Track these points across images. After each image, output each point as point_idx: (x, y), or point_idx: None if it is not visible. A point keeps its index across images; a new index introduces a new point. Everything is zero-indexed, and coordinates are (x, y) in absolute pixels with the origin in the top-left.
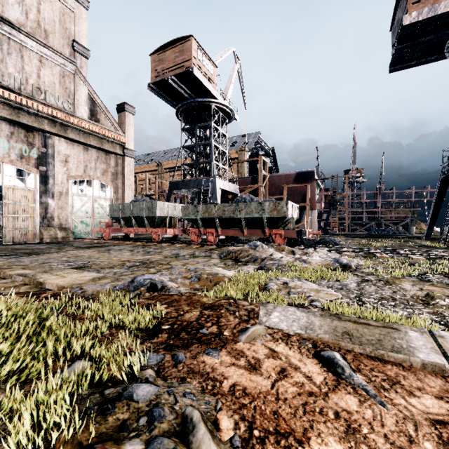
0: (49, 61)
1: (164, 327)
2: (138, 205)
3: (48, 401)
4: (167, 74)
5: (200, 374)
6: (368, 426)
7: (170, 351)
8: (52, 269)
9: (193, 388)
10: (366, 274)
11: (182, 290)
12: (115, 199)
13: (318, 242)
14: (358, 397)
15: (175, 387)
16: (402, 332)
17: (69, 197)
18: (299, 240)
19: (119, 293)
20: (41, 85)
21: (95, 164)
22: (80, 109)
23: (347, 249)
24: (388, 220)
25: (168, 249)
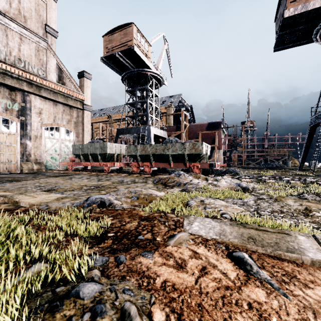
0: (27, 39)
1: (109, 234)
2: (93, 145)
3: (0, 302)
4: (115, 51)
5: (138, 272)
6: (276, 315)
7: (114, 253)
8: (27, 192)
9: (132, 285)
10: (260, 194)
11: (124, 206)
12: (77, 141)
13: (224, 172)
14: (265, 290)
15: (116, 284)
16: (293, 236)
17: (42, 139)
18: (210, 171)
19: (76, 209)
20: (21, 56)
21: (62, 115)
22: (50, 74)
23: (245, 177)
24: (272, 157)
25: (115, 177)
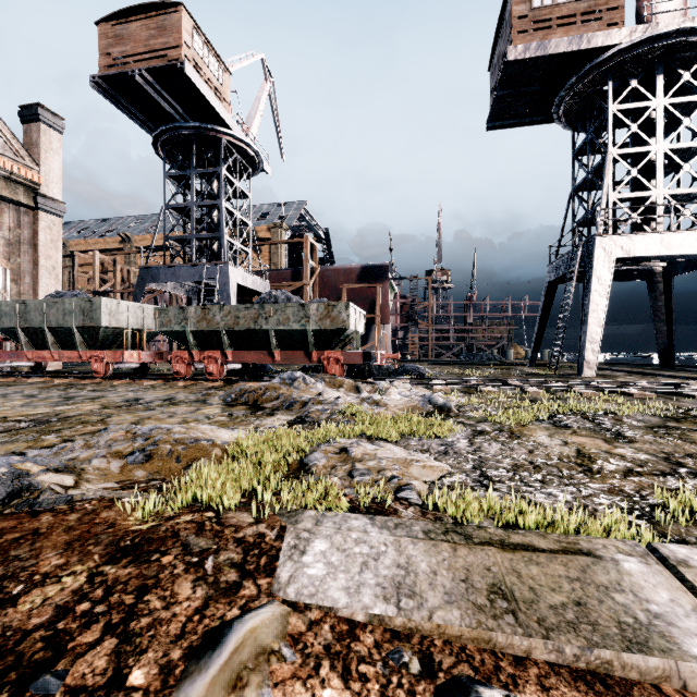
0: None
1: None
2: (60, 304)
3: None
4: (132, 65)
5: None
6: None
7: None
8: None
9: None
10: (476, 421)
11: (78, 496)
12: (15, 294)
13: (394, 372)
14: None
15: None
16: (607, 562)
17: None
18: (366, 370)
19: None
20: None
21: None
22: None
23: (438, 381)
24: (481, 342)
25: (121, 390)
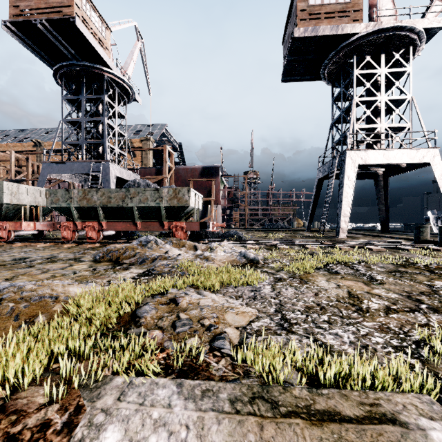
0: None
1: None
2: None
3: None
4: (35, 16)
5: None
6: None
7: None
8: None
9: None
10: (276, 270)
11: None
12: None
13: (222, 235)
14: None
15: None
16: (415, 432)
17: None
18: (203, 234)
19: None
20: None
21: None
22: None
23: (250, 242)
24: (277, 216)
25: (15, 251)
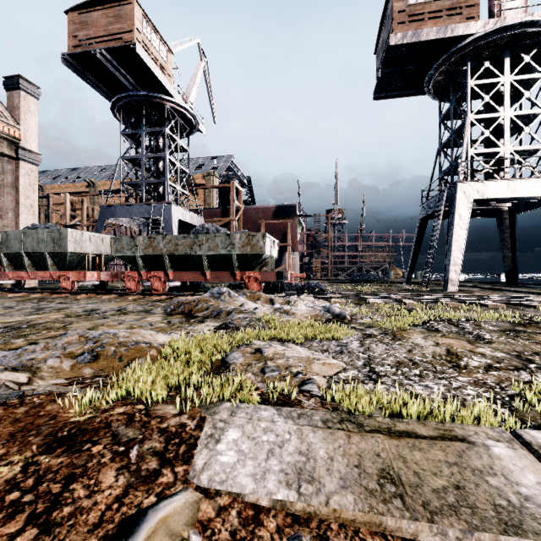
0: None
1: None
2: (35, 234)
3: None
4: (94, 46)
5: None
6: None
7: None
8: None
9: None
10: (366, 326)
11: (29, 391)
12: None
13: (301, 288)
14: None
15: None
16: (480, 447)
17: None
18: (279, 287)
19: None
20: None
21: None
22: None
23: (335, 295)
24: (368, 265)
25: (83, 303)
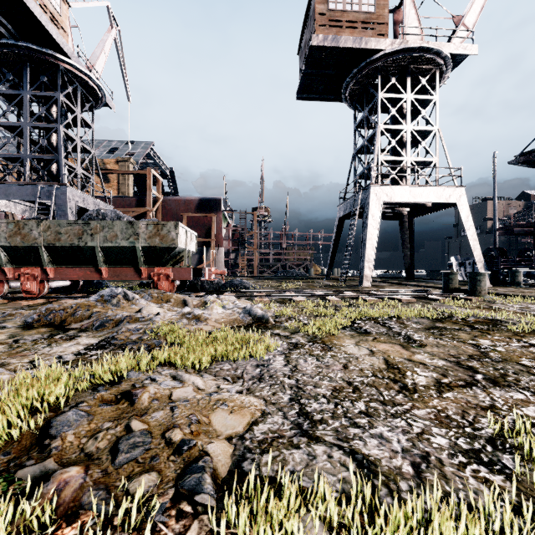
0: None
1: None
2: None
3: None
4: None
5: None
6: None
7: None
8: None
9: None
10: (291, 332)
11: None
12: None
13: (224, 286)
14: None
15: None
16: None
17: None
18: (199, 285)
19: None
20: None
21: None
22: None
23: (259, 293)
24: (292, 262)
25: None
